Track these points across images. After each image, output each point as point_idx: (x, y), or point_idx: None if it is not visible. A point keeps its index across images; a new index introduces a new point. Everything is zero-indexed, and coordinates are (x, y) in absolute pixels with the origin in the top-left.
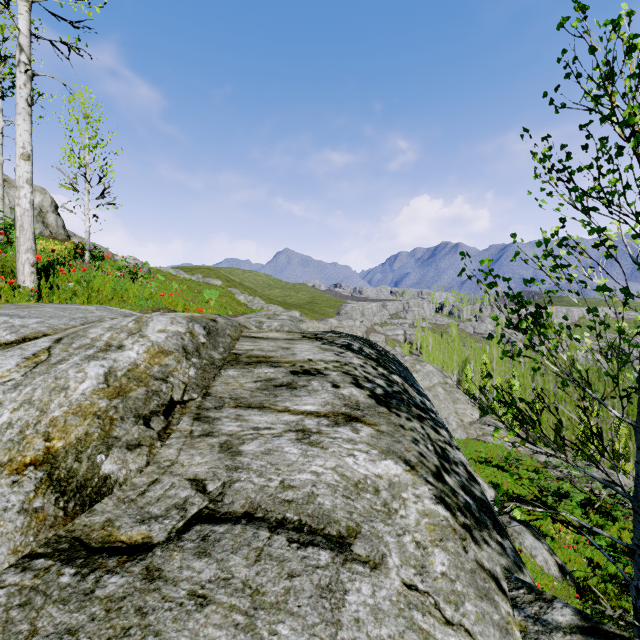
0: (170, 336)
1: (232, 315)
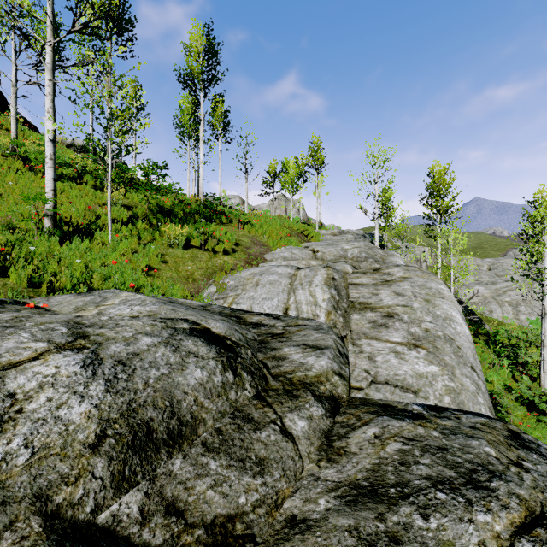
0: (337, 231)
1: None
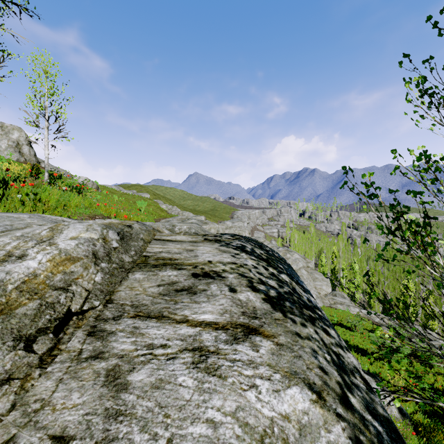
0: (81, 243)
1: (157, 219)
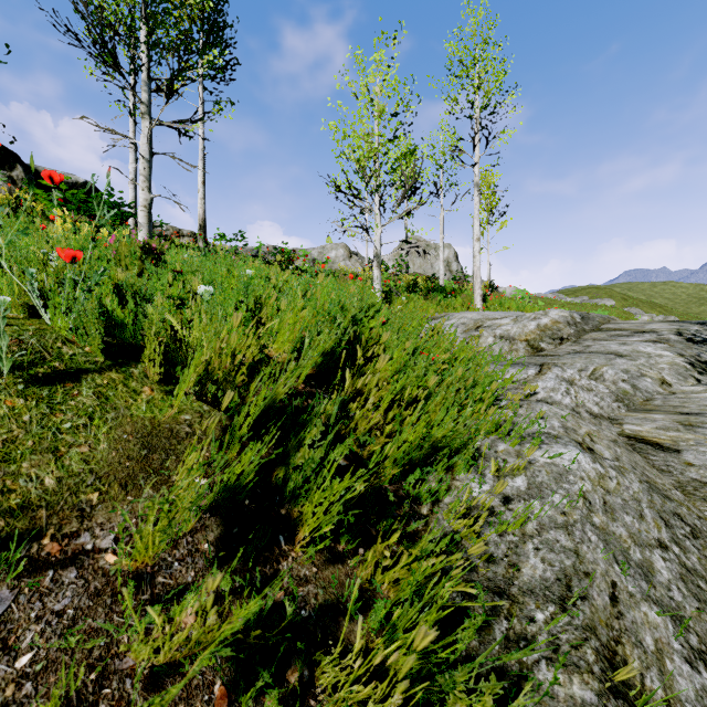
0: (560, 317)
1: None
